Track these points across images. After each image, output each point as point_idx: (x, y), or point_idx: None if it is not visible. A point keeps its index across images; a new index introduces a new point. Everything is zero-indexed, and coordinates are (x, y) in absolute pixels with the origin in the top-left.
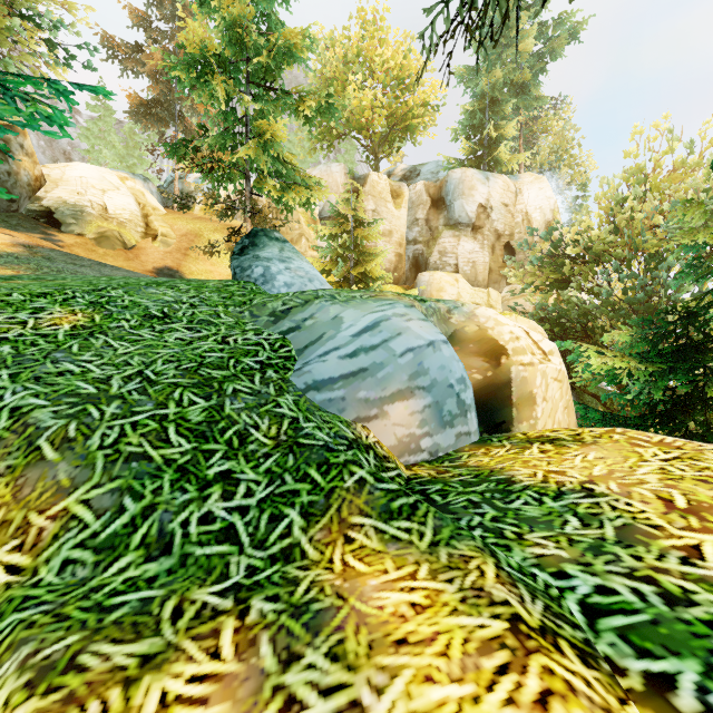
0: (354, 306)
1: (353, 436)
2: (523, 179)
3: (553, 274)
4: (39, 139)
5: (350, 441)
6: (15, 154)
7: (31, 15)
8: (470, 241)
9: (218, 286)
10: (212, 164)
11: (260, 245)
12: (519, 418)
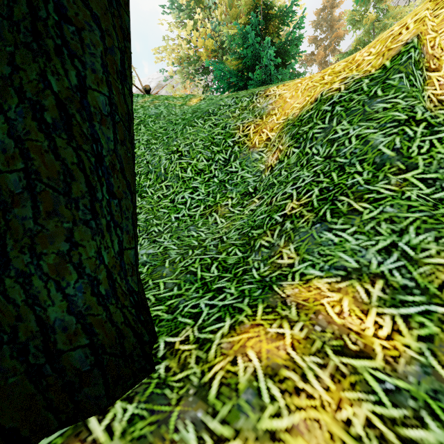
0: None
1: None
2: None
3: None
4: None
5: None
6: None
7: None
8: None
9: None
10: None
11: None
12: None
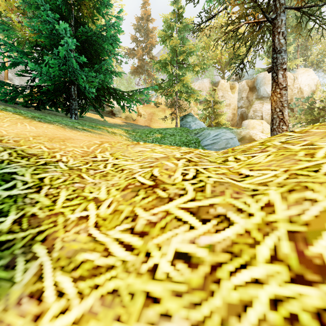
0: (213, 131)
1: None
2: (298, 72)
3: (309, 117)
4: None
5: None
6: None
7: None
8: (269, 104)
9: (179, 129)
10: (167, 93)
11: (186, 117)
12: None
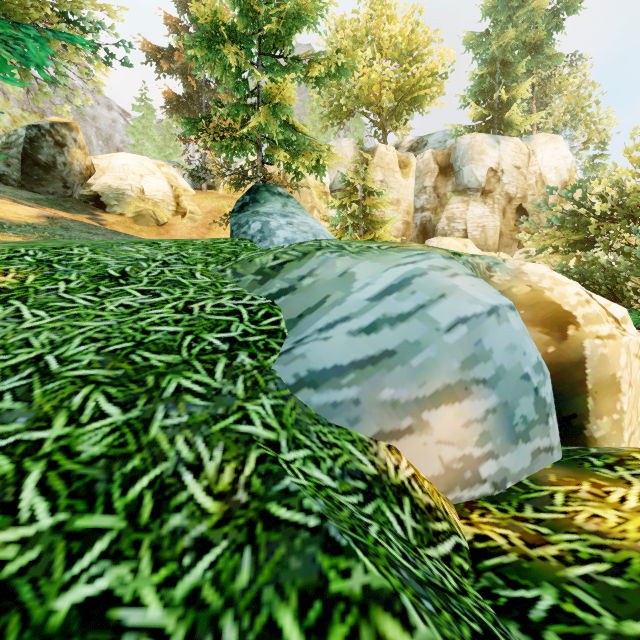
0: (371, 258)
1: (374, 469)
2: (536, 140)
3: (575, 234)
4: (98, 140)
5: (368, 482)
6: (69, 147)
7: (76, 20)
8: (480, 205)
9: (207, 243)
10: (223, 133)
11: (261, 201)
12: (597, 411)
